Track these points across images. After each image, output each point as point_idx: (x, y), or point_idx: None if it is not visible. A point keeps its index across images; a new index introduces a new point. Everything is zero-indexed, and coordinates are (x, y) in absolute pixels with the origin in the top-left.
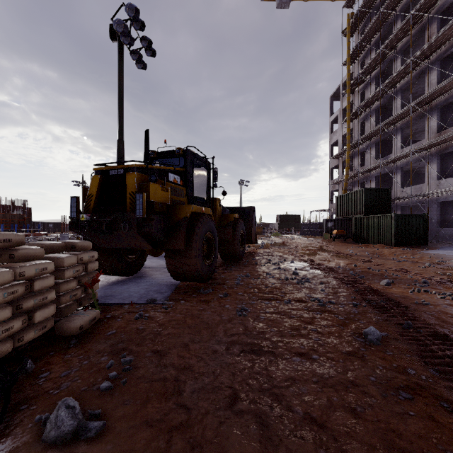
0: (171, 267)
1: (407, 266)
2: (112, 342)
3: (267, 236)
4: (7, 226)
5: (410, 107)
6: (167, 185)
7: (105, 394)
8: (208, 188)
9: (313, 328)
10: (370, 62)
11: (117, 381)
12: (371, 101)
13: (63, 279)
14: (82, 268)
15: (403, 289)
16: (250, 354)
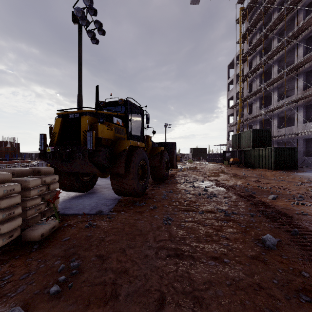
0: (115, 186)
1: (285, 184)
2: (66, 247)
3: (184, 162)
4: (2, 156)
5: (284, 72)
6: (112, 125)
7: (53, 298)
8: (142, 128)
9: (223, 235)
10: (256, 41)
11: (64, 285)
12: (257, 68)
13: (29, 197)
14: (45, 188)
15: (286, 202)
16: (174, 258)
